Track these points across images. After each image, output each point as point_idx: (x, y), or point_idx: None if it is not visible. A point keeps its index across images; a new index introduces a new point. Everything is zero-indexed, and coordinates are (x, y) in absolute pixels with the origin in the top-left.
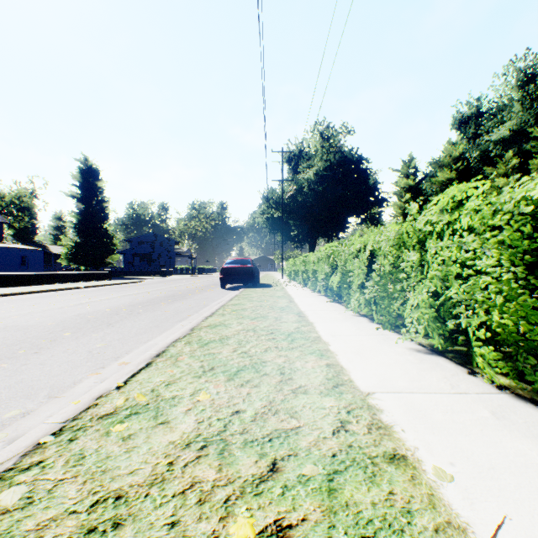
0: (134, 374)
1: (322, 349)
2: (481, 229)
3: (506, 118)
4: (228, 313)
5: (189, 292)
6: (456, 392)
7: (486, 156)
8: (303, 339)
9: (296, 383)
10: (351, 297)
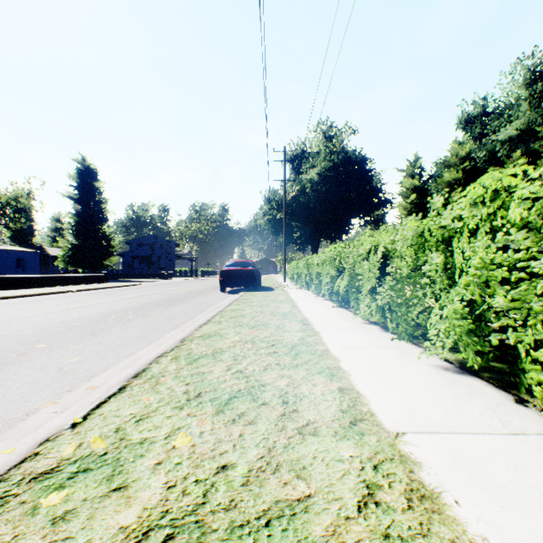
0: (99, 404)
1: (332, 366)
2: (537, 221)
3: (513, 117)
4: (225, 320)
5: (187, 296)
6: (510, 431)
7: (492, 156)
8: (309, 353)
9: (302, 418)
10: (360, 302)
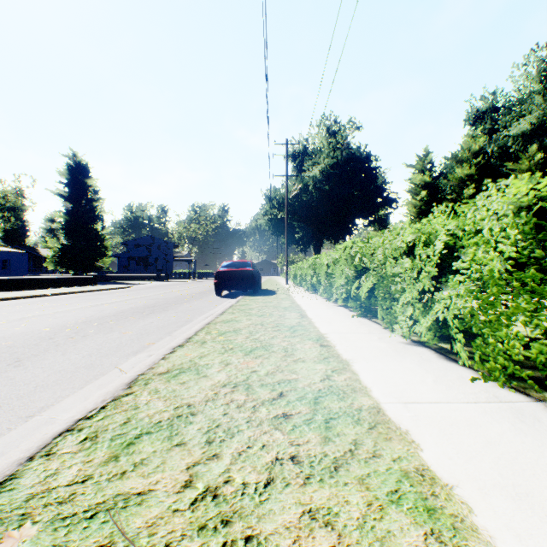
0: None
1: (412, 469)
2: None
3: (527, 111)
4: (211, 338)
5: (175, 301)
6: None
7: (504, 153)
8: (350, 418)
9: None
10: (398, 313)
